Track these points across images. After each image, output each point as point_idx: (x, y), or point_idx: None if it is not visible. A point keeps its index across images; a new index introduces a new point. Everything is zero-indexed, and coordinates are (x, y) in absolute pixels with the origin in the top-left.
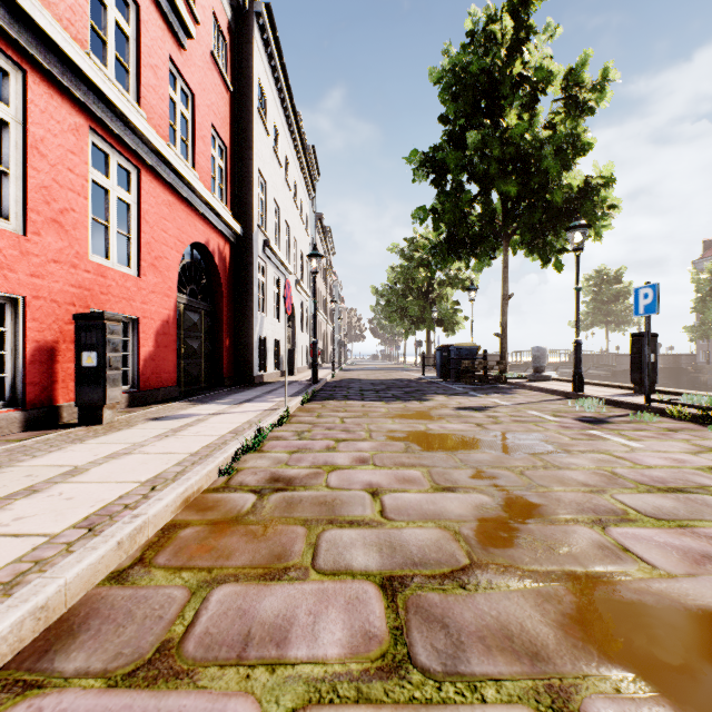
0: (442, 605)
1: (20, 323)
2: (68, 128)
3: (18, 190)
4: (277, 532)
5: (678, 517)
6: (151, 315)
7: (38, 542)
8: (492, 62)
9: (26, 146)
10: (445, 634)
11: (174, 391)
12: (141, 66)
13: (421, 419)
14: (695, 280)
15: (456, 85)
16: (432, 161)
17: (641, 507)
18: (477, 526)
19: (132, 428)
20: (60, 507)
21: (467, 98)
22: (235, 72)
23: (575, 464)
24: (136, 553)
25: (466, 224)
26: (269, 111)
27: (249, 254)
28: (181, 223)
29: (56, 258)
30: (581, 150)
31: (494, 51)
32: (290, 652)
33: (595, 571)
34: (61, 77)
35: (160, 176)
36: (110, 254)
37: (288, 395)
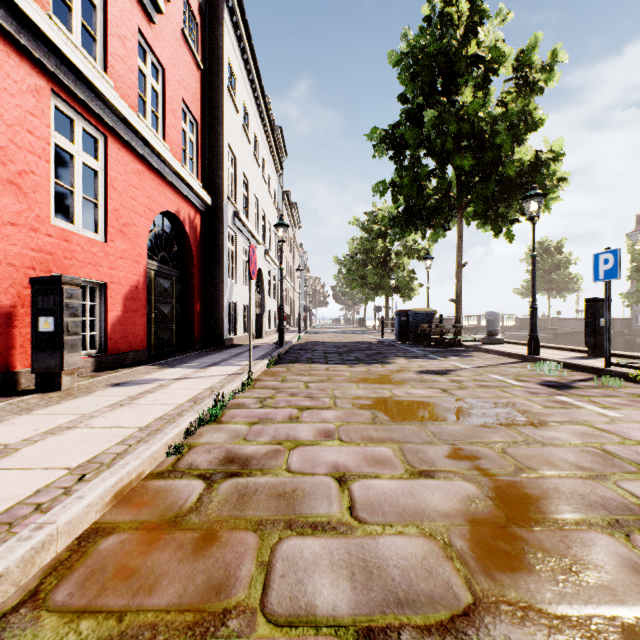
0: None
1: None
2: (27, 89)
3: None
4: (222, 542)
5: None
6: (120, 280)
7: None
8: (448, 43)
9: None
10: None
11: (143, 354)
12: (109, 35)
13: (385, 384)
14: (631, 251)
15: (414, 65)
16: (391, 138)
17: None
18: (470, 533)
19: (89, 396)
20: None
21: (425, 77)
22: (205, 52)
23: (559, 439)
24: (32, 581)
25: (423, 196)
26: (239, 91)
27: (219, 224)
28: (151, 191)
29: (13, 221)
30: (532, 126)
31: (451, 32)
32: None
33: None
34: (18, 35)
35: (129, 144)
36: (75, 219)
37: (255, 358)
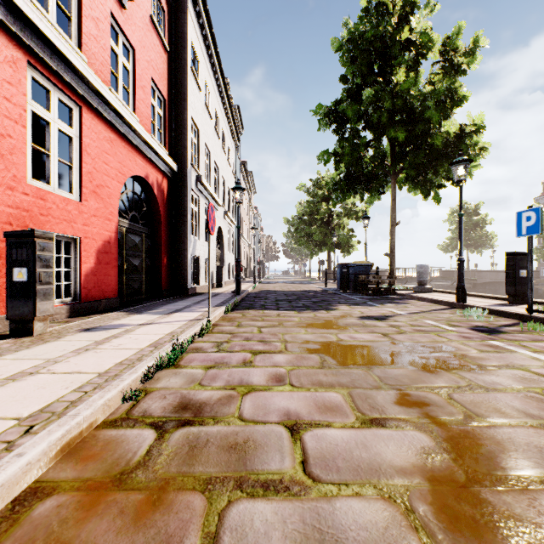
0: None
1: None
2: (4, 59)
3: None
4: (166, 507)
5: None
6: (93, 236)
7: None
8: (384, 29)
9: None
10: None
11: (115, 301)
12: (83, 16)
13: (331, 329)
14: None
15: (354, 50)
16: (334, 113)
17: None
18: (432, 494)
19: (58, 341)
20: None
21: (363, 60)
22: (172, 37)
23: (500, 384)
24: None
25: (362, 164)
26: (201, 72)
27: (184, 187)
28: (122, 157)
29: None
30: (458, 102)
31: (386, 20)
32: None
33: None
34: None
35: (102, 115)
36: (51, 180)
37: (214, 305)
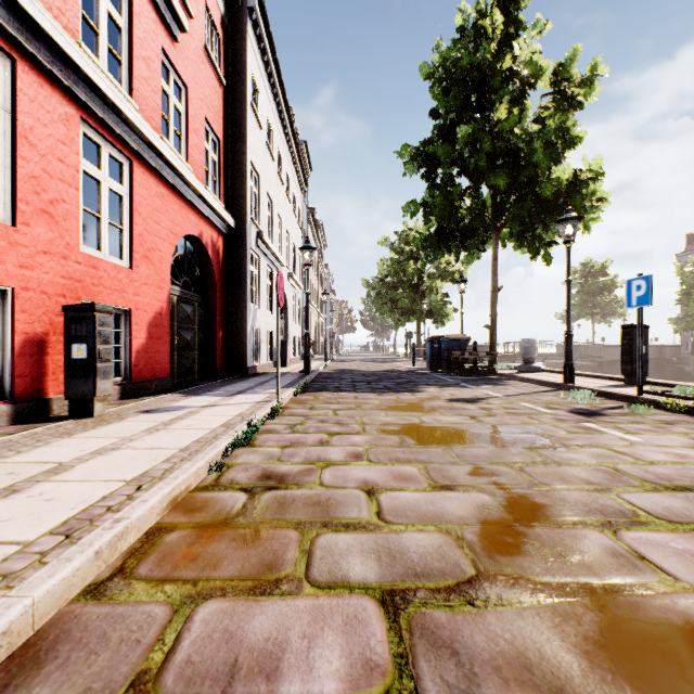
0: (449, 626)
1: (8, 314)
2: (58, 118)
3: (6, 180)
4: (268, 537)
5: (691, 520)
6: (144, 307)
7: (9, 551)
8: (482, 57)
9: (14, 135)
10: (456, 664)
11: (167, 382)
12: (134, 57)
13: (414, 412)
14: (680, 273)
15: (447, 79)
16: (422, 155)
17: (650, 508)
18: (481, 530)
19: (123, 422)
20: (38, 510)
21: (458, 93)
22: (228, 67)
23: (575, 459)
24: (116, 562)
25: (456, 217)
26: (262, 106)
27: (242, 246)
28: (174, 215)
29: (46, 249)
30: (570, 144)
31: (484, 46)
32: (282, 687)
33: (613, 583)
34: (51, 66)
35: (153, 168)
36: (102, 245)
37: (281, 386)
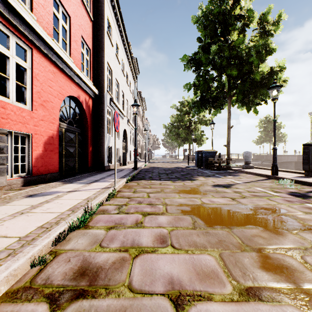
0: None
1: None
2: None
3: None
4: None
5: None
6: (41, 133)
7: None
8: (225, 8)
9: None
10: None
11: (56, 175)
12: None
13: (195, 194)
14: None
15: (206, 21)
16: (193, 60)
17: None
18: None
19: (6, 205)
20: None
21: (211, 27)
22: (95, 12)
23: None
24: None
25: (210, 91)
26: (113, 35)
27: (102, 104)
28: (62, 84)
29: None
30: (269, 52)
31: (226, 2)
32: None
33: None
34: None
35: (47, 55)
36: (10, 95)
37: (119, 177)
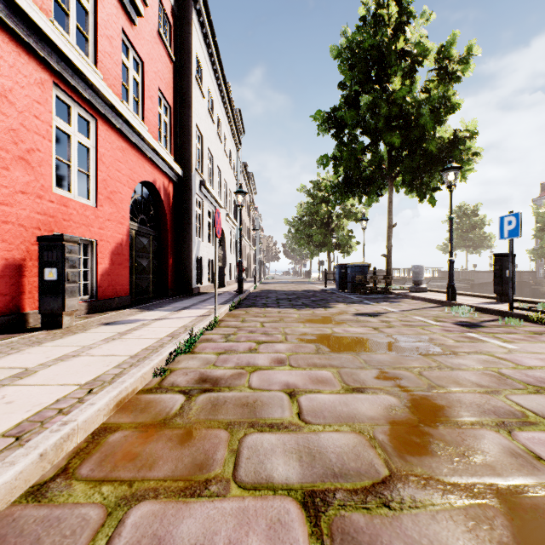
0: (368, 531)
1: None
2: (34, 82)
3: None
4: (201, 436)
5: None
6: (107, 238)
7: None
8: (380, 39)
9: None
10: None
11: (126, 300)
12: (99, 35)
13: (327, 324)
14: (536, 214)
15: (352, 58)
16: (332, 119)
17: (537, 409)
18: (390, 430)
19: (86, 332)
20: None
21: (361, 68)
22: (177, 47)
23: (465, 365)
24: (61, 462)
25: (359, 168)
26: (205, 79)
27: (188, 191)
28: (133, 164)
29: (23, 190)
30: (451, 109)
31: (382, 30)
32: None
33: (517, 484)
34: (27, 38)
35: (115, 126)
36: (72, 188)
37: (219, 303)
